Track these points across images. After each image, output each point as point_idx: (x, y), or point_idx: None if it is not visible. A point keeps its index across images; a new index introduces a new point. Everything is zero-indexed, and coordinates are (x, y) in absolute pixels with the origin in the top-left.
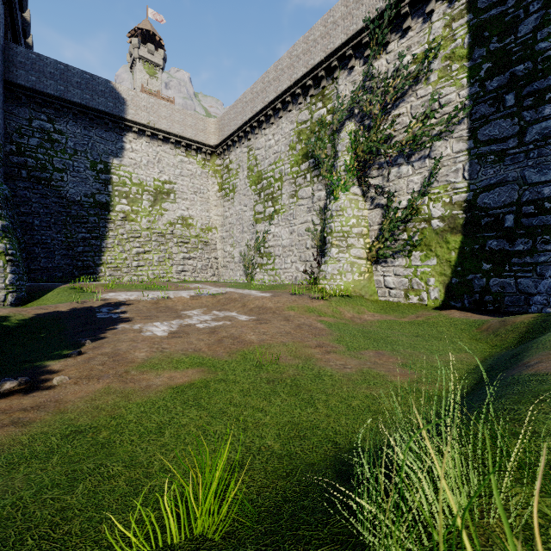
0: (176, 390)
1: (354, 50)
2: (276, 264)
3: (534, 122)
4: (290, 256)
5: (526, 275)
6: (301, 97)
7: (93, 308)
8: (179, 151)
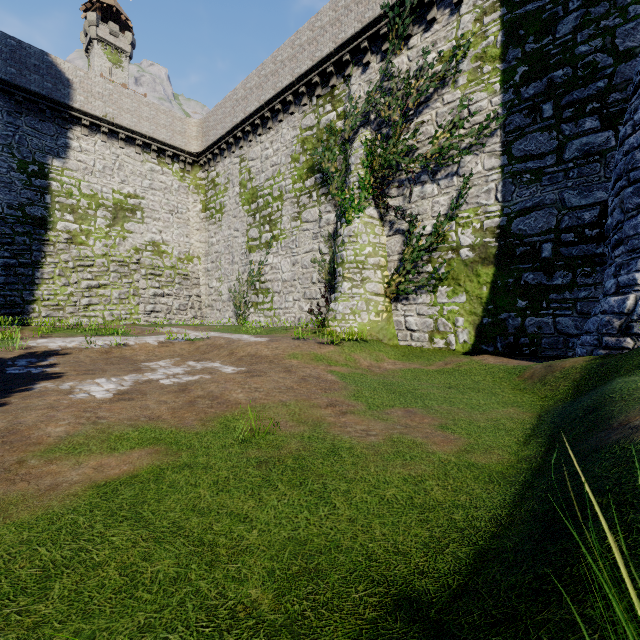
0: (104, 489)
1: (370, 42)
2: (275, 303)
3: (574, 137)
4: (292, 293)
5: (565, 313)
6: (306, 97)
7: (3, 360)
8: (149, 157)
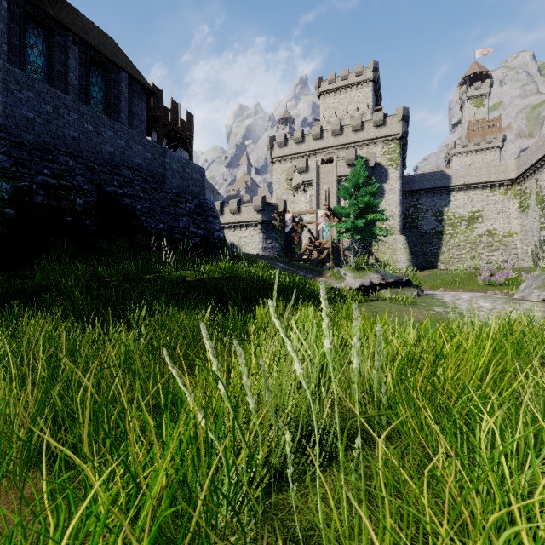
0: None
1: None
2: None
3: None
4: None
5: None
6: None
7: None
8: (485, 191)
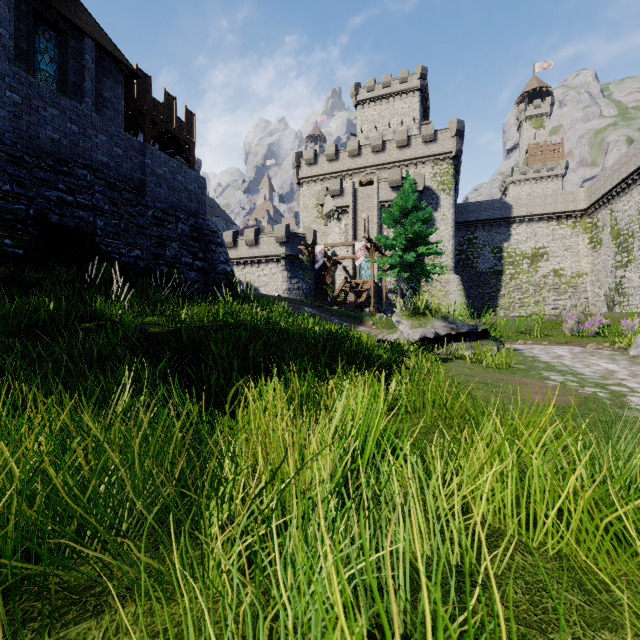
0: None
1: None
2: (629, 301)
3: None
4: (638, 295)
5: None
6: None
7: None
8: (551, 223)
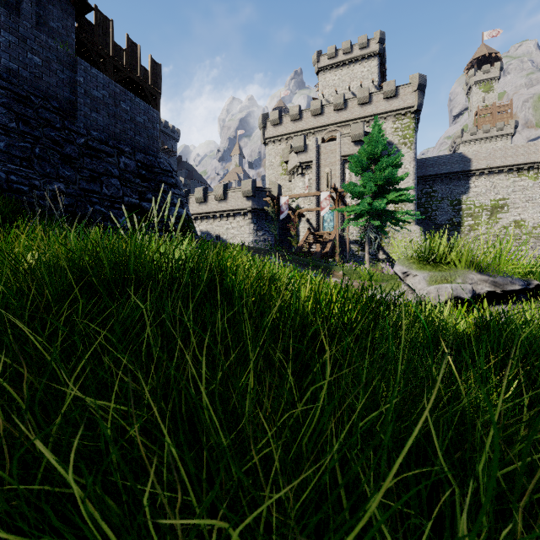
0: None
1: None
2: None
3: None
4: None
5: None
6: None
7: None
8: (511, 175)
